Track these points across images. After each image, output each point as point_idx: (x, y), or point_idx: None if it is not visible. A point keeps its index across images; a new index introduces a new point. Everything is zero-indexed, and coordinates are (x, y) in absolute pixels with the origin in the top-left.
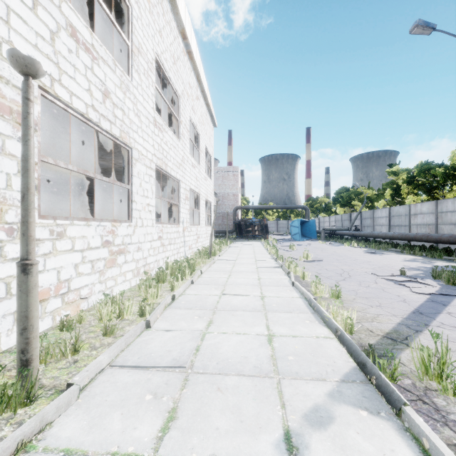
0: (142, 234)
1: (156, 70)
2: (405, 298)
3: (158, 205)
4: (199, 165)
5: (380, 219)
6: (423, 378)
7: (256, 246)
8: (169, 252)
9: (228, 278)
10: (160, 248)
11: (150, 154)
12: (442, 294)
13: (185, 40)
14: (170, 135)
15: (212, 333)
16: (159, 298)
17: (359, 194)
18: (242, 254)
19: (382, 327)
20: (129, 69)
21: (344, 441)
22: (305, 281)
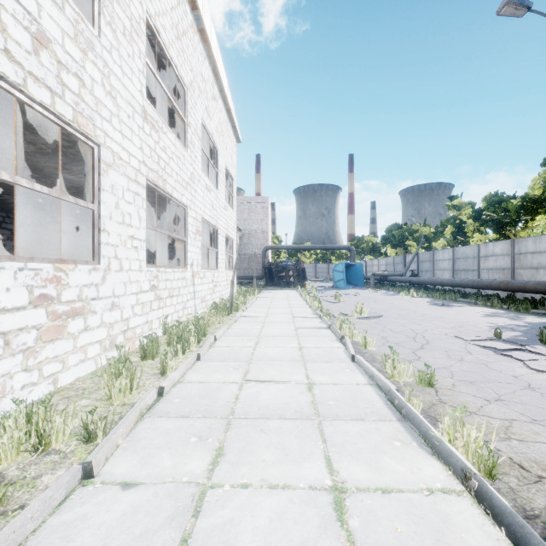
0: (121, 282)
1: (157, 57)
2: (528, 381)
3: (163, 243)
4: (216, 189)
5: (442, 262)
6: None
7: (292, 297)
8: (170, 308)
9: (254, 349)
10: (154, 303)
11: (136, 161)
12: None
13: (195, 10)
14: (171, 139)
15: (220, 489)
16: (138, 391)
17: (414, 232)
18: (274, 307)
19: (534, 454)
20: (94, 17)
21: None
22: (368, 351)
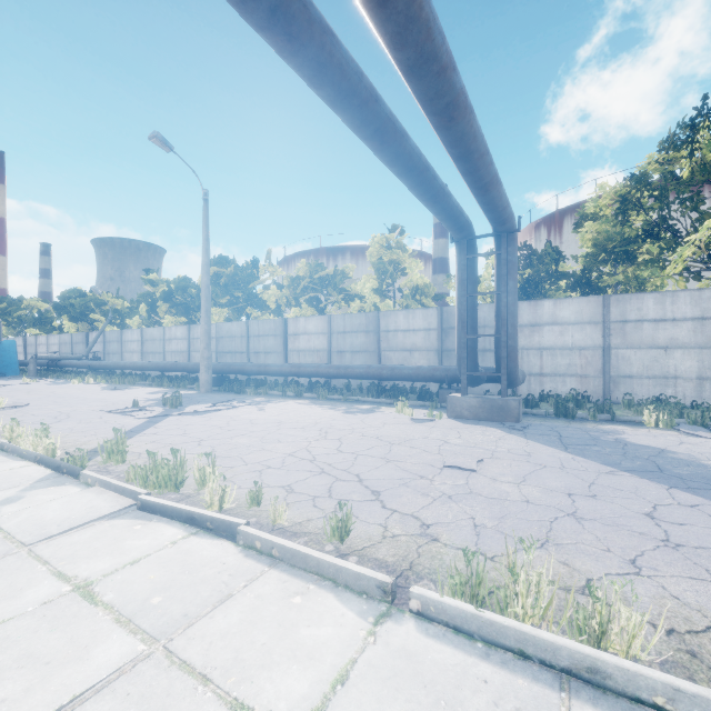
0: None
1: None
2: (126, 424)
3: None
4: None
5: (132, 343)
6: (107, 462)
7: None
8: None
9: None
10: None
11: None
12: (161, 416)
13: None
14: None
15: None
16: None
17: (103, 303)
18: None
19: (90, 447)
20: None
21: (32, 501)
22: None
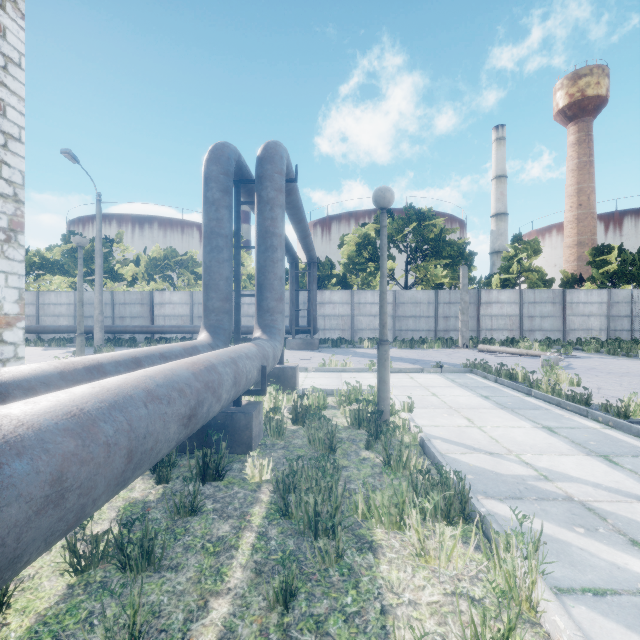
0: None
1: None
2: None
3: None
4: None
5: None
6: None
7: None
8: None
9: None
10: None
11: None
12: None
13: None
14: None
15: None
16: None
17: None
18: None
19: None
20: None
21: None
22: None
